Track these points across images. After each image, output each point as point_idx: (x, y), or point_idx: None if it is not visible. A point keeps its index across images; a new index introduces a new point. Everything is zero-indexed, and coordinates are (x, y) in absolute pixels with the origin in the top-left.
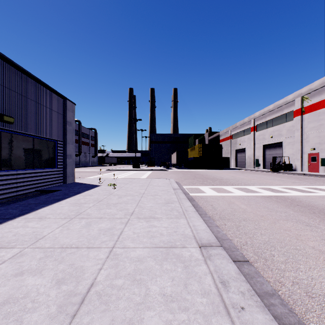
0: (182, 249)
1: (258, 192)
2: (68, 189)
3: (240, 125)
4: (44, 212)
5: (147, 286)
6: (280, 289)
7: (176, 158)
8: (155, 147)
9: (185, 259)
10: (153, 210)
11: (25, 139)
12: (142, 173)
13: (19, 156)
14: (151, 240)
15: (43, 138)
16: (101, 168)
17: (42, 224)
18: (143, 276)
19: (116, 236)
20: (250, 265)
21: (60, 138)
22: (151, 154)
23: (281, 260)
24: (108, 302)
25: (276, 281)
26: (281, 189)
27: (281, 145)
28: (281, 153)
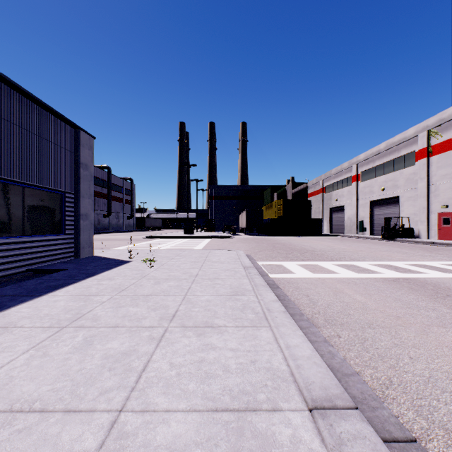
0: (271, 415)
1: (375, 272)
2: (78, 267)
3: (337, 172)
4: (20, 312)
5: None
6: None
7: (246, 220)
8: (215, 204)
9: None
10: (211, 309)
11: (9, 189)
12: (197, 241)
13: None
14: (205, 387)
15: (40, 188)
16: (139, 234)
17: (1, 342)
18: None
19: (133, 374)
20: None
21: (69, 188)
22: (210, 214)
23: None
24: None
25: None
26: (408, 267)
27: (397, 201)
28: (396, 212)
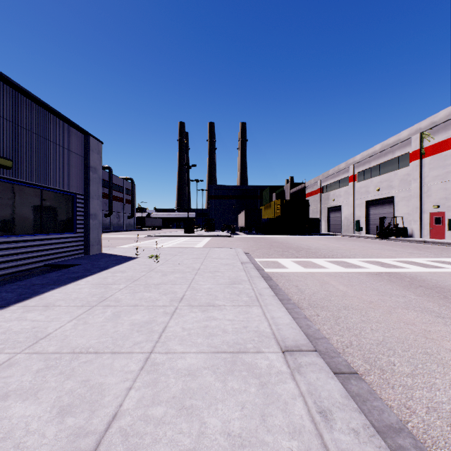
0: (255, 354)
1: (361, 267)
2: (91, 262)
3: (334, 173)
4: (53, 296)
5: (202, 419)
6: (409, 420)
7: (245, 220)
8: (215, 203)
9: (260, 371)
10: (212, 294)
11: (29, 191)
12: (197, 240)
13: (20, 215)
14: (209, 340)
15: (55, 191)
16: (140, 233)
17: (48, 316)
18: (197, 401)
19: (156, 334)
20: (359, 380)
21: (80, 190)
22: (210, 214)
23: (405, 371)
24: (139, 448)
25: (402, 406)
26: (394, 263)
27: (392, 201)
28: (391, 212)
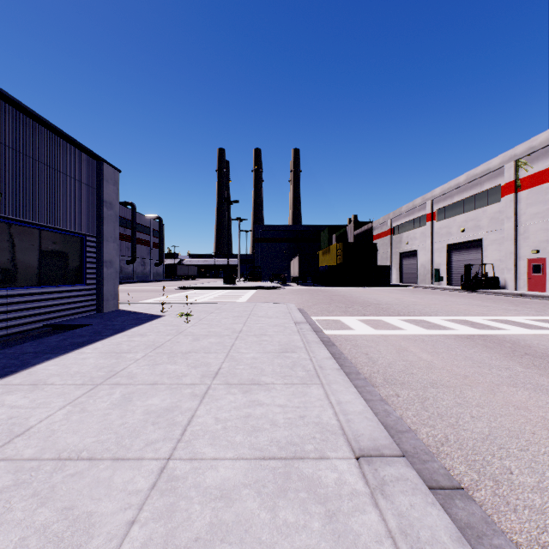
0: (318, 462)
1: (447, 328)
2: (103, 322)
3: (408, 210)
4: (47, 370)
5: None
6: None
7: (299, 267)
8: (261, 248)
9: (326, 492)
10: (257, 366)
11: (24, 232)
12: (239, 293)
13: (11, 262)
14: (252, 439)
15: (59, 231)
16: (169, 284)
17: (34, 399)
18: (231, 547)
19: (178, 428)
20: (468, 501)
21: (91, 231)
22: (255, 261)
23: (528, 484)
24: None
25: (533, 543)
26: (487, 323)
27: (479, 245)
28: (479, 258)
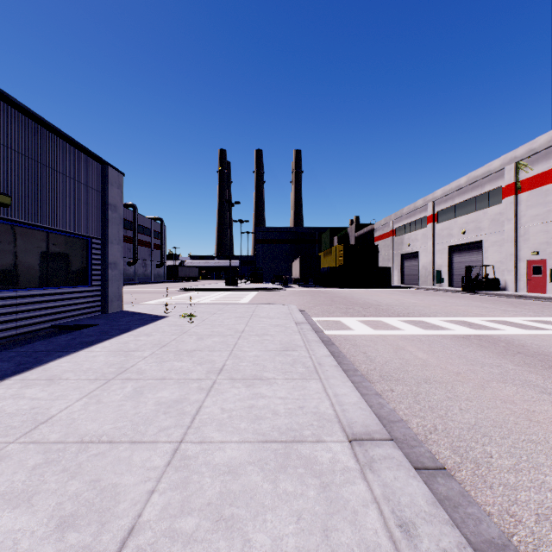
0: (315, 445)
1: (445, 329)
2: (109, 323)
3: (409, 212)
4: (60, 366)
5: (246, 535)
6: (514, 532)
7: (300, 269)
8: (263, 249)
9: (321, 468)
10: (260, 363)
11: (33, 234)
12: (241, 294)
13: (21, 264)
14: (255, 425)
15: (65, 234)
16: (171, 285)
17: (52, 392)
18: (239, 509)
19: (188, 417)
20: (448, 478)
21: (96, 233)
22: (257, 262)
23: (506, 466)
24: None
25: (504, 513)
26: (484, 323)
27: (480, 246)
28: (479, 259)
